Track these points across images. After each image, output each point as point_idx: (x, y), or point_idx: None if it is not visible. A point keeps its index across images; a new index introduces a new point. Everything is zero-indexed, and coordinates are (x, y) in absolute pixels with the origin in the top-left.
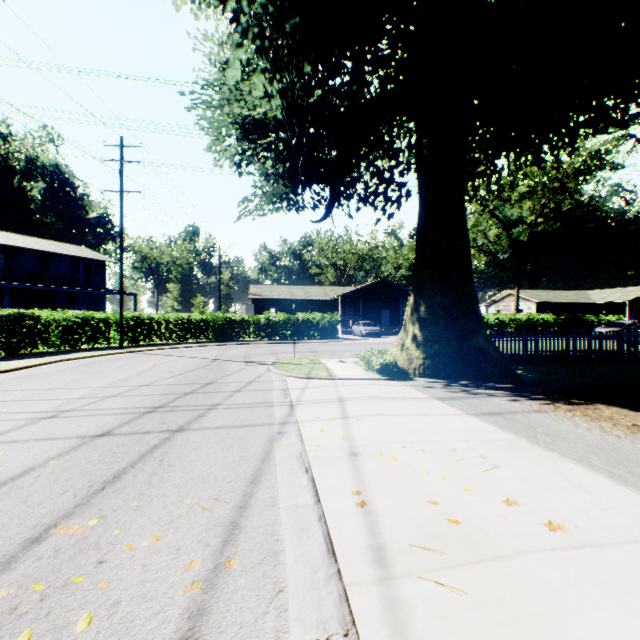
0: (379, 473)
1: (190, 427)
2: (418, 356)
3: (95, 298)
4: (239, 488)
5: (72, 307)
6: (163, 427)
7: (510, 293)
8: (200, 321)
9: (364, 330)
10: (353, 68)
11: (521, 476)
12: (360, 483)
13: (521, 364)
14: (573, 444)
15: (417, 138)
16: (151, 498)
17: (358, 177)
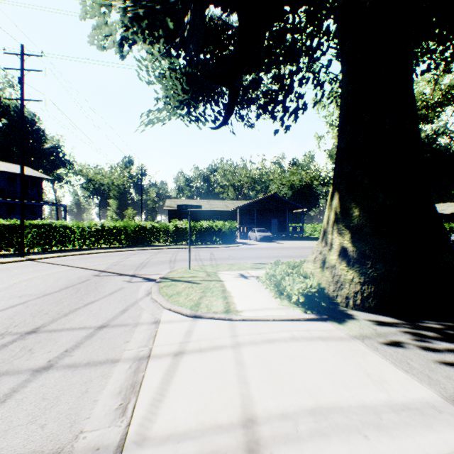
0: None
1: None
2: (352, 279)
3: (32, 209)
4: None
5: (10, 216)
6: None
7: None
8: (113, 228)
9: (258, 236)
10: None
11: None
12: None
13: None
14: None
15: None
16: None
17: (258, 77)
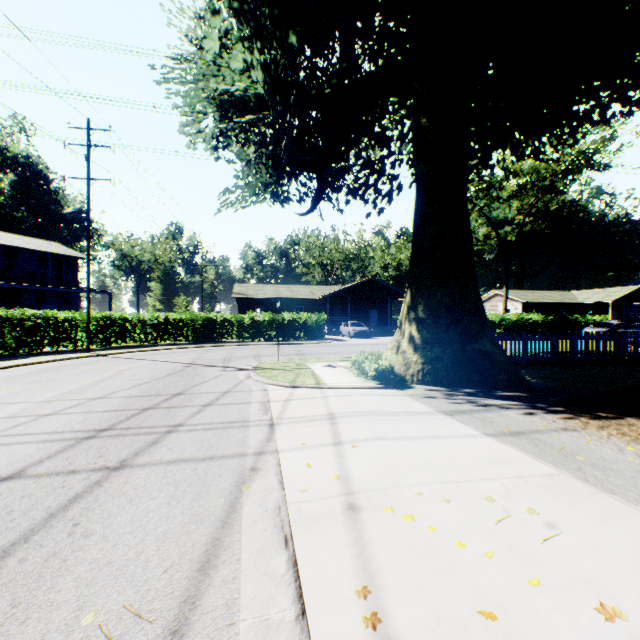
0: (393, 547)
1: (135, 462)
2: (416, 361)
3: (66, 297)
4: (178, 584)
5: (40, 306)
6: (98, 462)
7: (497, 293)
8: (178, 321)
9: (352, 330)
10: (343, 41)
11: (595, 545)
12: (366, 569)
13: (522, 367)
14: (632, 481)
15: (414, 118)
16: (27, 615)
17: (348, 166)
